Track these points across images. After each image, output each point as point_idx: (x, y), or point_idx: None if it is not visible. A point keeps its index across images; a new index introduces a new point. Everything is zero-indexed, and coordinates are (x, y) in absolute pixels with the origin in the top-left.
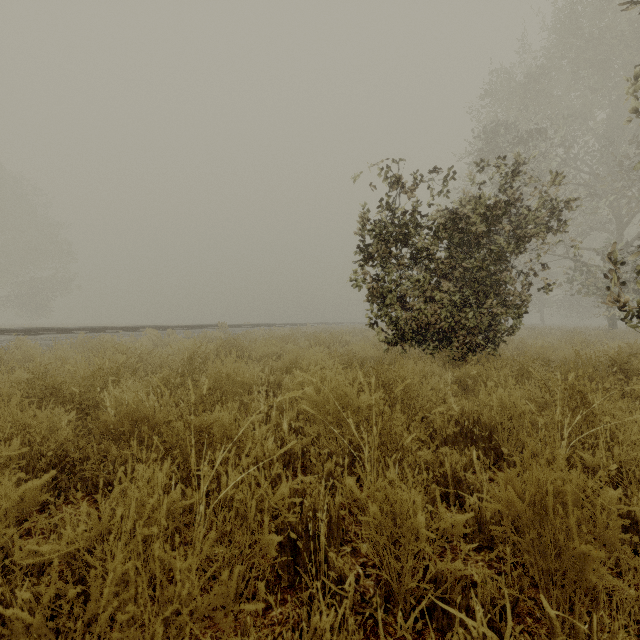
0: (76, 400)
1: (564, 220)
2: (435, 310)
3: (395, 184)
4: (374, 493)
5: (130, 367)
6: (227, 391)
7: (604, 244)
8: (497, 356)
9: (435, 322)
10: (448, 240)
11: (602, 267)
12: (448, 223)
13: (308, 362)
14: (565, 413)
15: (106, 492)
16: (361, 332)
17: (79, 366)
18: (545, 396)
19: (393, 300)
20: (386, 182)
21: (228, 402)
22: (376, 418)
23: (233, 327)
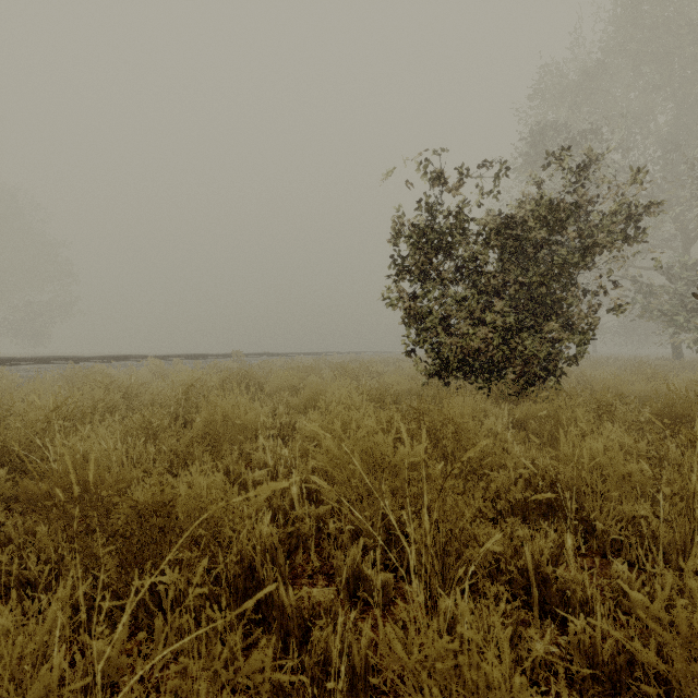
0: (16, 452)
1: (639, 227)
2: (486, 334)
3: (438, 180)
4: (426, 626)
5: (114, 404)
6: (220, 439)
7: (663, 264)
8: (562, 391)
9: (486, 349)
10: (501, 250)
11: (668, 288)
12: (501, 229)
13: (330, 398)
14: (691, 476)
15: (24, 596)
16: (394, 362)
17: (42, 404)
18: (638, 445)
19: (435, 322)
20: (426, 178)
21: (221, 454)
22: (421, 484)
23: (250, 356)
